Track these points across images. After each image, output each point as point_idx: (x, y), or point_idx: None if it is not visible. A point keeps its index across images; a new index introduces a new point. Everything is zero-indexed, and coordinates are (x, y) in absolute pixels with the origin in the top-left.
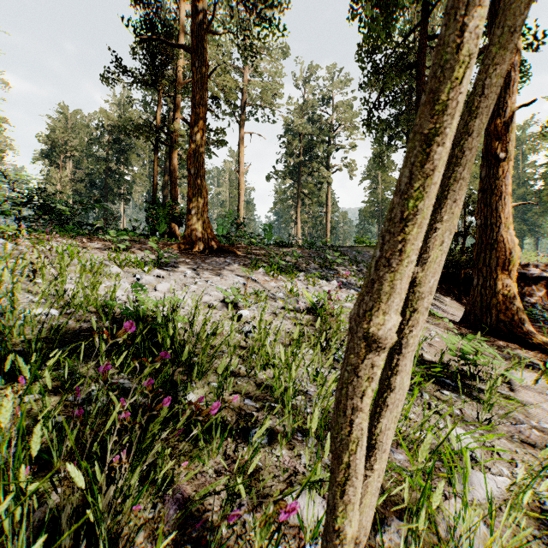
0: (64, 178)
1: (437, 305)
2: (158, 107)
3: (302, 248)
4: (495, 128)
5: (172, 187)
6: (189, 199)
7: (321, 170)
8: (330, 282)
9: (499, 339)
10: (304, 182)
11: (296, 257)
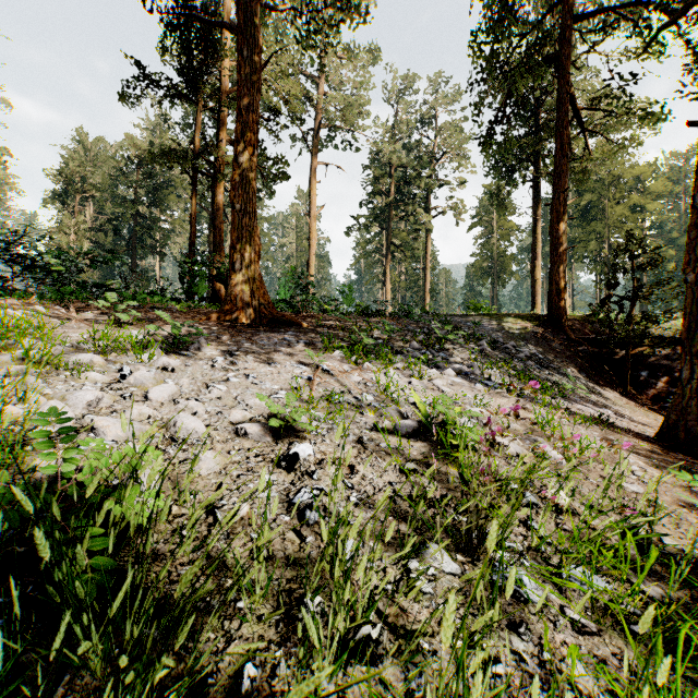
0: (80, 225)
1: (602, 404)
2: (198, 125)
3: (396, 318)
4: None
5: (216, 233)
6: (233, 248)
7: (418, 214)
8: (443, 372)
9: None
10: (394, 230)
11: (389, 331)
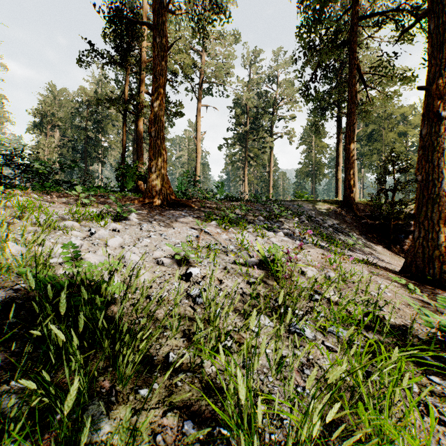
0: (51, 144)
1: (373, 254)
2: (127, 82)
3: (250, 202)
4: (436, 87)
5: (138, 150)
6: (150, 159)
7: (265, 137)
8: (276, 234)
9: (442, 290)
10: (250, 147)
11: (245, 210)
